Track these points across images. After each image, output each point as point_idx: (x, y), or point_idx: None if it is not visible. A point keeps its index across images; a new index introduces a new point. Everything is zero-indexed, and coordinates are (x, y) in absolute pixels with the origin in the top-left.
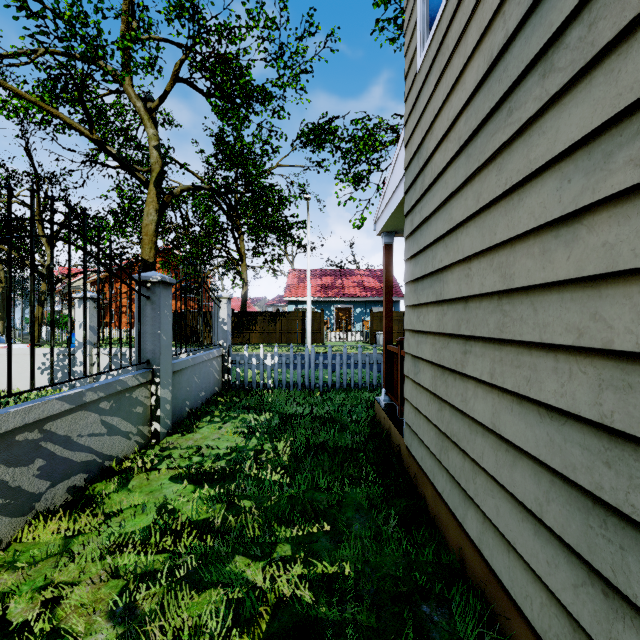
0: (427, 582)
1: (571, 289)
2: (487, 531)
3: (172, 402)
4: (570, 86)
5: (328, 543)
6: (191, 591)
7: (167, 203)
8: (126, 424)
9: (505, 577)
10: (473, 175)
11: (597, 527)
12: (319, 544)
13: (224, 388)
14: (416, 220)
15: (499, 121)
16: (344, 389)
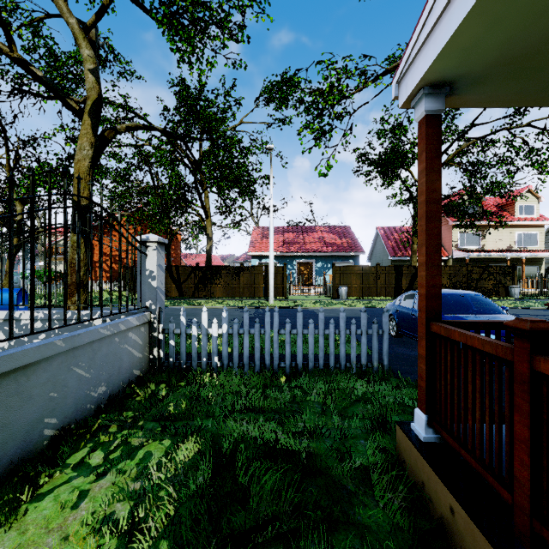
0: None
1: None
2: None
3: None
4: None
5: None
6: None
7: (108, 139)
8: None
9: None
10: None
11: None
12: None
13: (152, 368)
14: None
15: None
16: (320, 371)
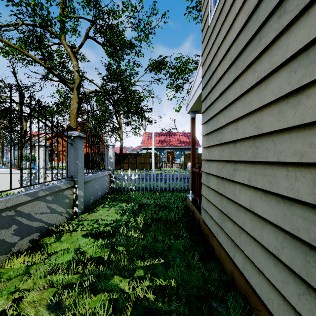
0: (214, 290)
1: (296, 131)
2: (247, 263)
3: (84, 197)
4: (295, 20)
5: (162, 269)
6: (91, 294)
7: (82, 99)
8: (60, 208)
9: (257, 288)
10: (239, 76)
11: (312, 262)
12: (158, 269)
13: (110, 190)
14: (208, 103)
15: (254, 45)
16: (171, 191)
